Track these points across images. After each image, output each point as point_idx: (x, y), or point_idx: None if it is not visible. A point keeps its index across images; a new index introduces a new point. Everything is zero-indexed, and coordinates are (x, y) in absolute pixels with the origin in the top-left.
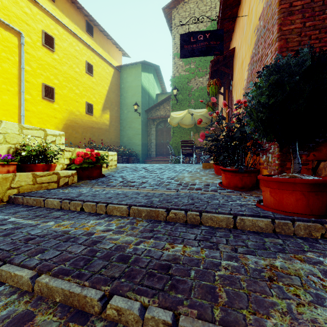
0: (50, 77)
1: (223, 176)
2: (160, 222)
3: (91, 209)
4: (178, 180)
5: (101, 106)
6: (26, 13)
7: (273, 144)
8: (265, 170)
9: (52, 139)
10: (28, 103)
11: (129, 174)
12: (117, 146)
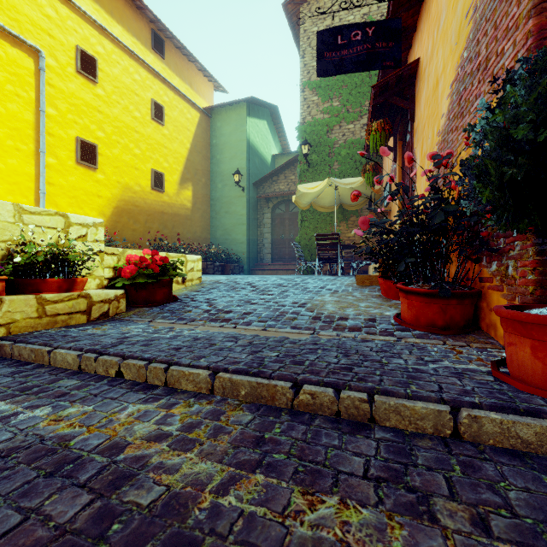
0: (90, 127)
1: (404, 302)
2: (278, 411)
3: (137, 375)
4: (313, 308)
5: (178, 176)
6: (49, 17)
7: (519, 238)
8: (498, 293)
9: (80, 232)
10: (52, 171)
11: (221, 296)
12: (205, 245)
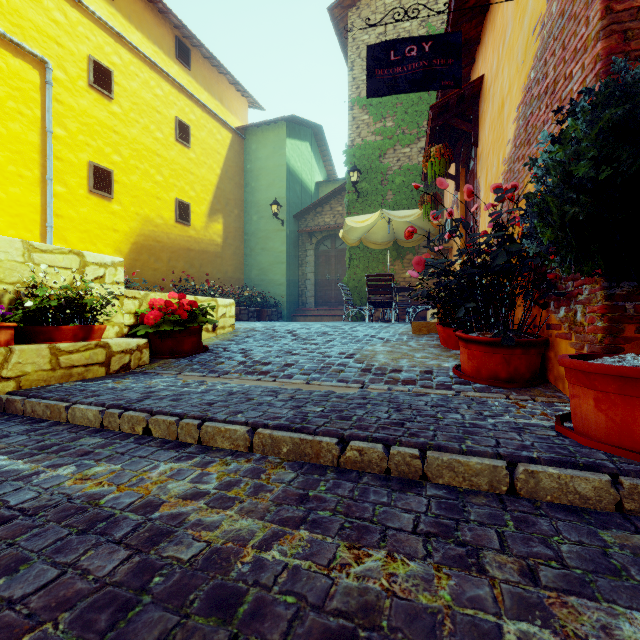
0: (104, 150)
1: (464, 352)
2: (323, 469)
3: (167, 432)
4: (363, 359)
5: (206, 206)
6: (57, 22)
7: (587, 281)
8: (566, 341)
9: (97, 272)
10: (60, 202)
11: (258, 345)
12: (237, 286)
